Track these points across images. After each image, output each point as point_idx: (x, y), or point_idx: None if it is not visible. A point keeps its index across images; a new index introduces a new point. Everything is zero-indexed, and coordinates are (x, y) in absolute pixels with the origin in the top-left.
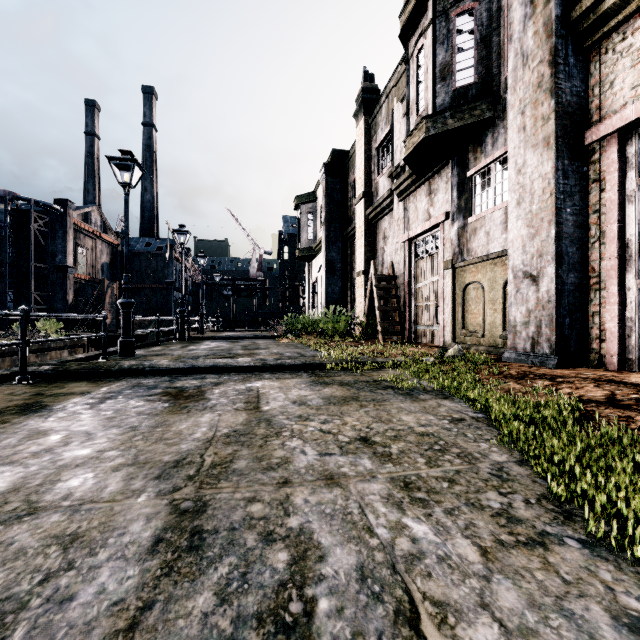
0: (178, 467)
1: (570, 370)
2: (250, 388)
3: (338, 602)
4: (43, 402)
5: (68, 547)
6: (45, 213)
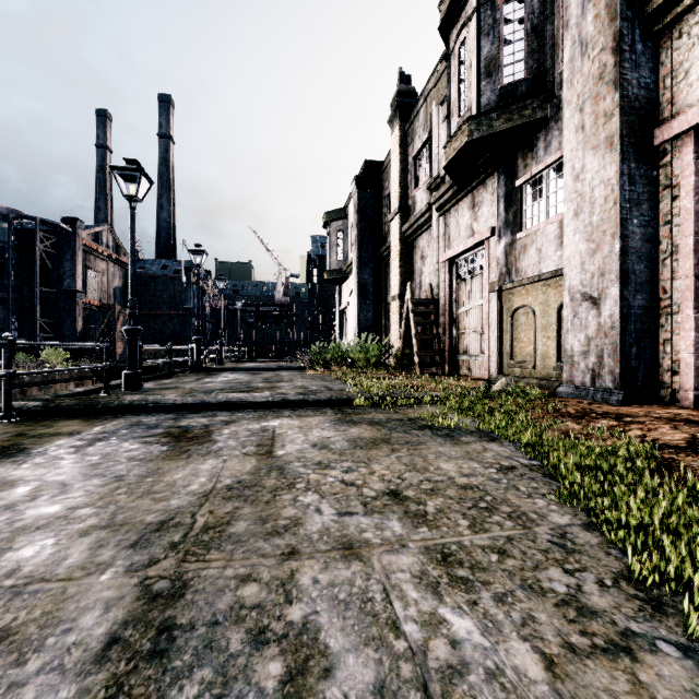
0: (161, 531)
1: (638, 407)
2: (265, 428)
3: None
4: (22, 444)
5: None
6: (52, 233)
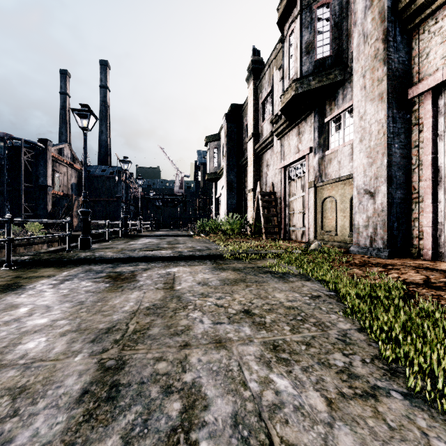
0: (108, 333)
1: (397, 260)
2: (169, 272)
3: (215, 445)
4: (20, 283)
5: (16, 397)
6: (32, 148)
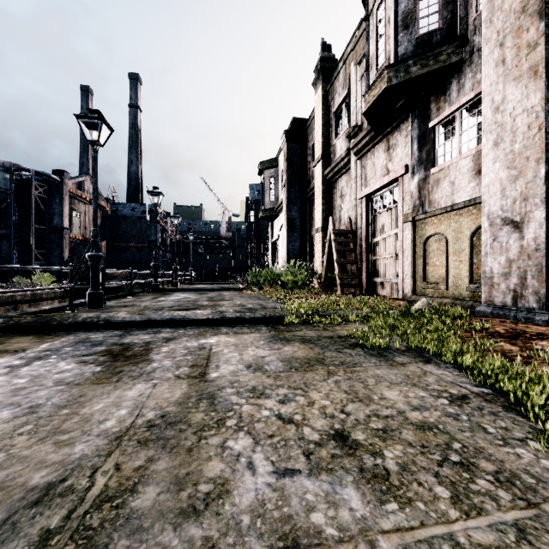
0: (41, 504)
1: None
2: (202, 345)
3: None
4: None
5: None
6: (44, 182)
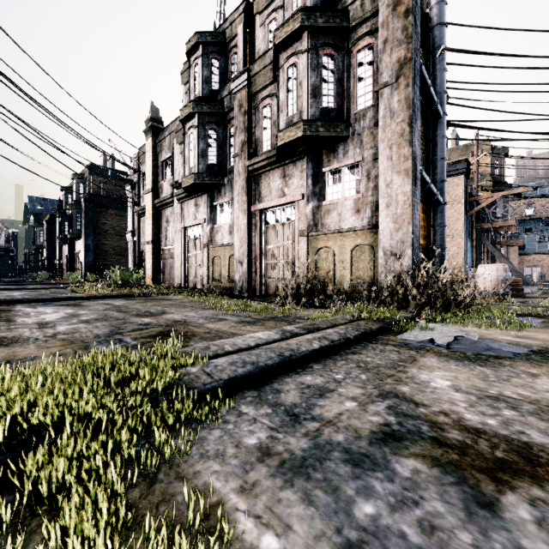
0: None
1: None
2: None
3: None
4: None
5: None
6: None
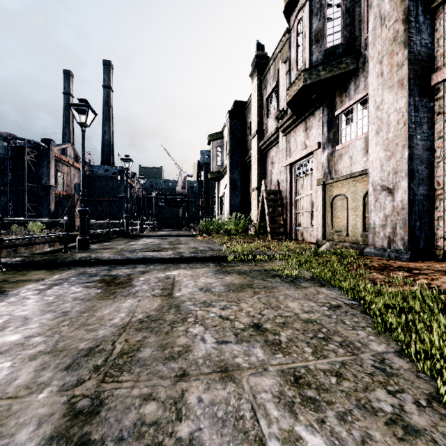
0: (89, 356)
1: (421, 263)
2: (168, 276)
3: None
4: (4, 288)
5: None
6: (35, 148)
